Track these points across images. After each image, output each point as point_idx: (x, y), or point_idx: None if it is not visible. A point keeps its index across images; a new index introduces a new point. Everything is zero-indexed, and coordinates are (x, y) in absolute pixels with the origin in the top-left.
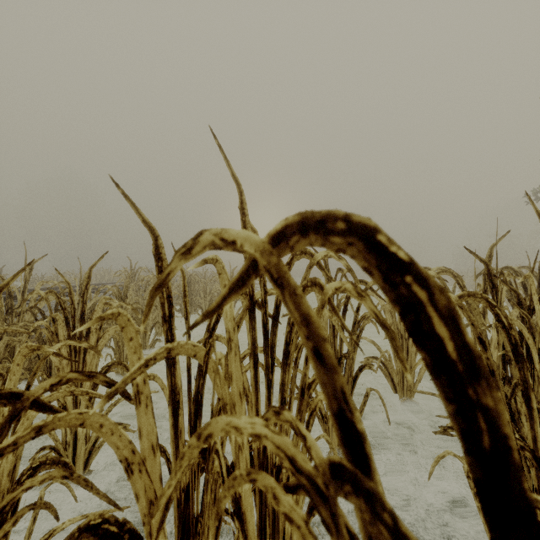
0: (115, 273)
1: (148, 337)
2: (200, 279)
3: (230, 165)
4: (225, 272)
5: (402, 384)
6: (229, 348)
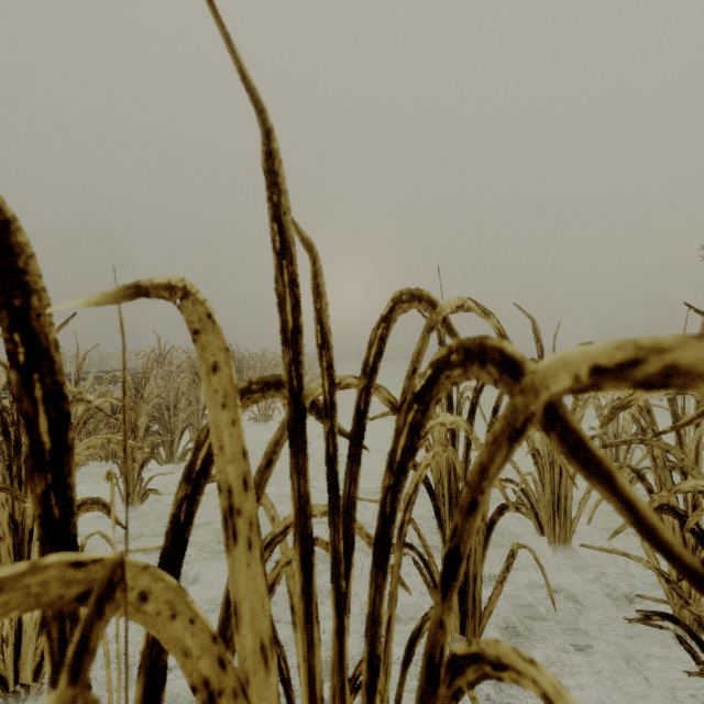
0: (136, 355)
1: (176, 446)
2: (255, 363)
3: (235, 48)
4: (216, 329)
5: (553, 522)
6: (231, 535)
